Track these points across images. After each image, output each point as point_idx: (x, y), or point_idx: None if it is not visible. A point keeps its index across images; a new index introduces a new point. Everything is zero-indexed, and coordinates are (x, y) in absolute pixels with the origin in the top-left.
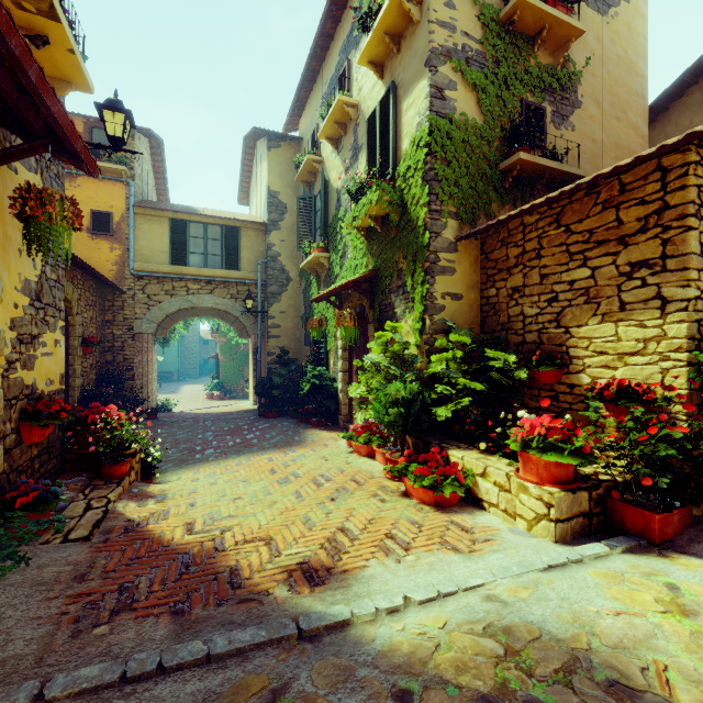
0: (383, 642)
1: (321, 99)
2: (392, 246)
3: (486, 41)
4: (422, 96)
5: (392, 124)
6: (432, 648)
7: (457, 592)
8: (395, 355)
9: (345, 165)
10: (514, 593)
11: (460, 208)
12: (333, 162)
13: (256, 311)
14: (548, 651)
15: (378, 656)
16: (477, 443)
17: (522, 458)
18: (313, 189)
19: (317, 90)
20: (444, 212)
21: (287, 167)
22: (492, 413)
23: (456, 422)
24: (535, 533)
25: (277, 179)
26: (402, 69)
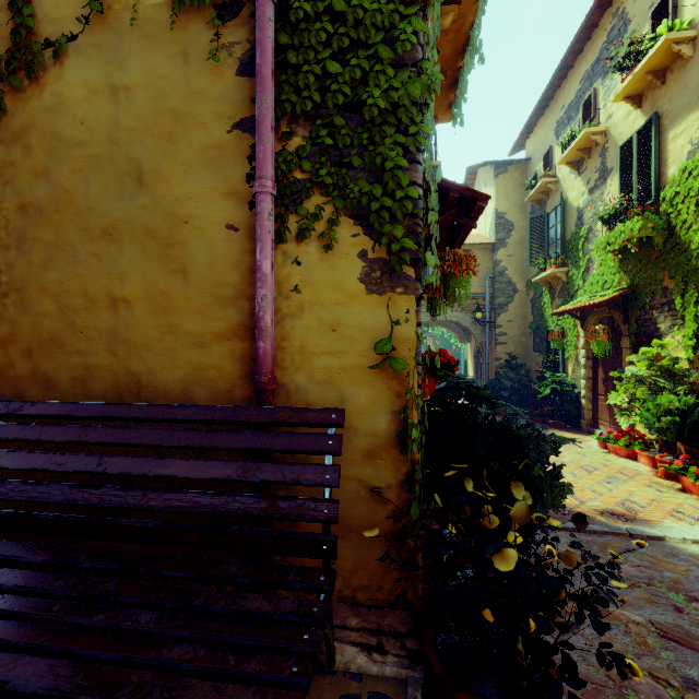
0: (694, 551)
1: (555, 123)
2: (654, 266)
3: None
4: (695, 126)
5: (655, 153)
6: None
7: None
8: (662, 369)
9: (588, 186)
10: None
11: None
12: (572, 182)
13: (484, 321)
14: None
15: (692, 555)
16: None
17: None
18: (544, 206)
19: (550, 114)
20: None
21: (513, 188)
22: None
23: None
24: None
25: (504, 201)
26: (667, 100)
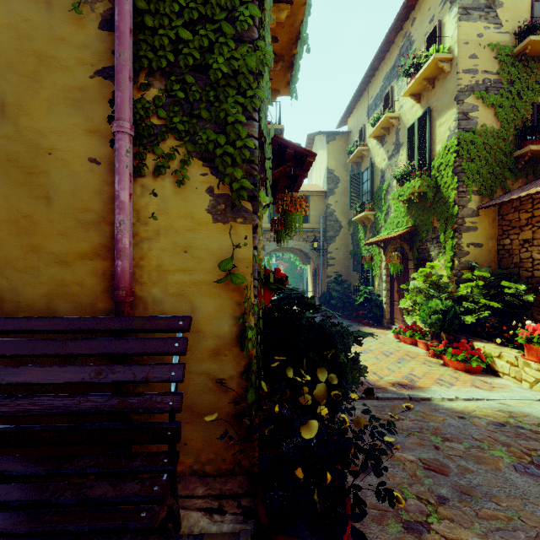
0: (448, 406)
1: (367, 108)
2: (428, 212)
3: (501, 71)
4: (452, 119)
5: (428, 135)
6: (472, 410)
7: (483, 400)
8: (432, 282)
9: (388, 154)
10: (516, 404)
11: (481, 187)
12: (377, 151)
13: (319, 249)
14: (531, 419)
15: (447, 408)
16: (494, 339)
17: (526, 347)
18: (360, 167)
19: (364, 101)
20: (468, 192)
21: (339, 152)
22: (506, 322)
23: (478, 326)
24: (534, 389)
25: (333, 161)
26: (436, 99)
